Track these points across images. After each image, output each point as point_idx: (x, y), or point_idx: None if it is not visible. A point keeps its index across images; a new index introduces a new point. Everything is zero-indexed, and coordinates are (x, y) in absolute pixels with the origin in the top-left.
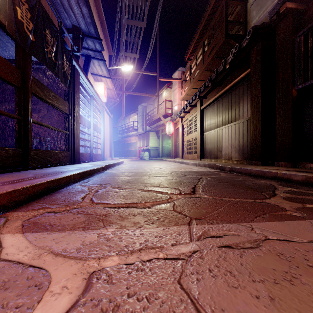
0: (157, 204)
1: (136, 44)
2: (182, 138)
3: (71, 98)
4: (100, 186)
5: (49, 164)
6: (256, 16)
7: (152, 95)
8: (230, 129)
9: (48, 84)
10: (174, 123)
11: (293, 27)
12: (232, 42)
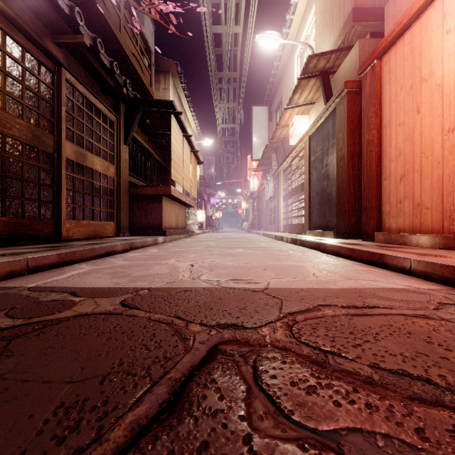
0: (312, 311)
1: None
2: None
3: None
4: None
5: None
6: None
7: None
8: None
9: None
10: None
11: None
12: None
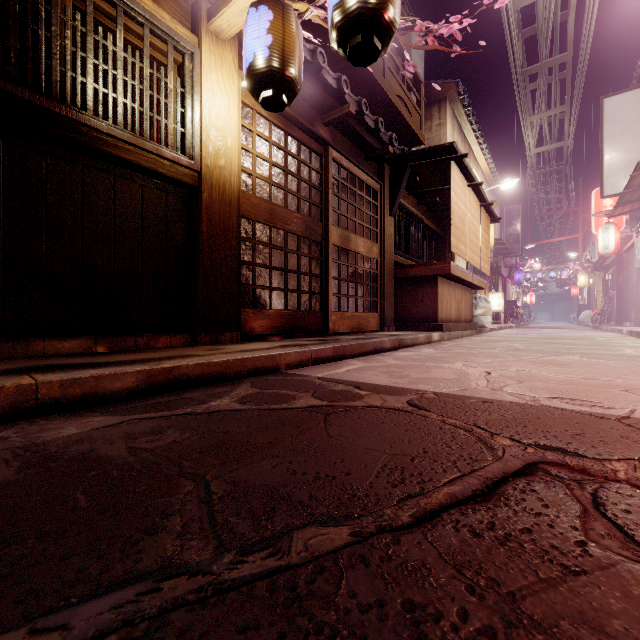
0: None
1: None
2: None
3: None
4: None
5: None
6: None
7: None
8: None
9: None
10: None
11: None
12: None
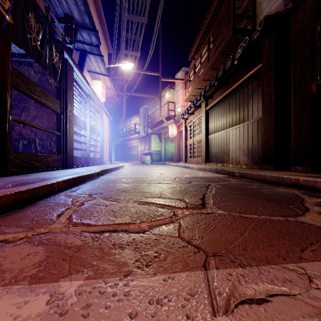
0: (156, 225)
1: (137, 42)
2: (186, 141)
3: (63, 95)
4: (88, 197)
5: (35, 169)
6: (267, 8)
7: (154, 96)
8: (237, 131)
9: (37, 80)
10: (177, 126)
11: (313, 13)
12: (240, 37)
